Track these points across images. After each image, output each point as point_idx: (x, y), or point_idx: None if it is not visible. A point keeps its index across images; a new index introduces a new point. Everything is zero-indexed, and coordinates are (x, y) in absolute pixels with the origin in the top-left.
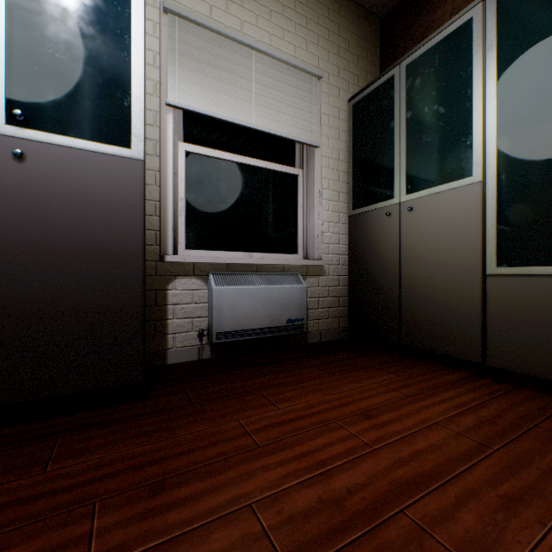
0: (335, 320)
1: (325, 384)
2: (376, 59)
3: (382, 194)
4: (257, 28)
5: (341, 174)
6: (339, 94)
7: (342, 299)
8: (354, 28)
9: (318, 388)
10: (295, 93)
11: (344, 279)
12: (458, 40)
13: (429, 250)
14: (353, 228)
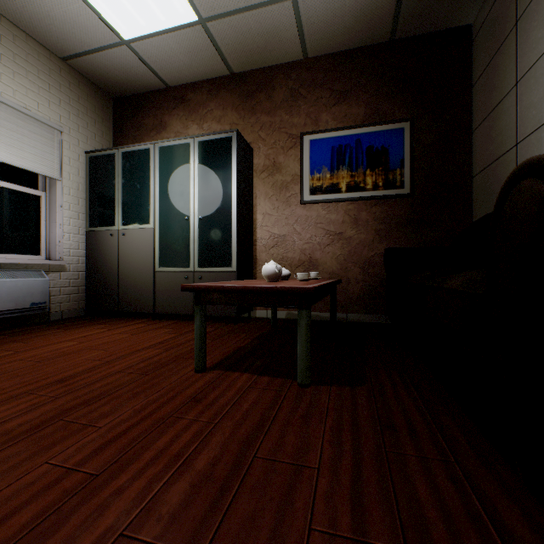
0: (75, 303)
1: (63, 333)
2: (111, 125)
3: (109, 222)
4: (1, 82)
5: (82, 200)
6: (79, 144)
7: (82, 288)
8: (92, 99)
9: (58, 334)
10: (39, 139)
11: (84, 274)
12: (146, 155)
13: (133, 258)
14: (90, 239)
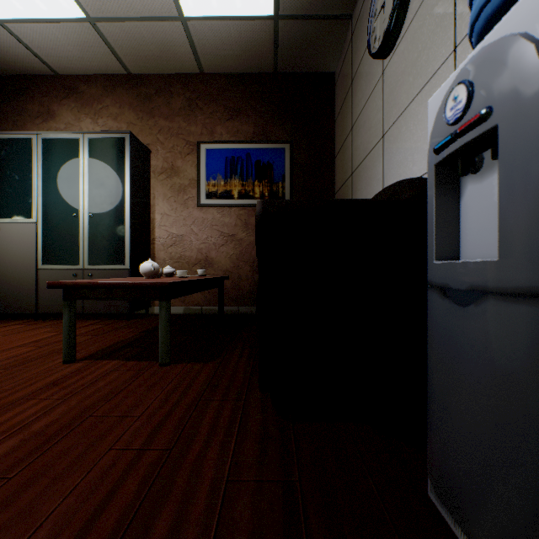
0: None
1: None
2: None
3: None
4: None
5: None
6: None
7: None
8: None
9: None
10: None
11: None
12: (26, 145)
13: (10, 255)
14: None
